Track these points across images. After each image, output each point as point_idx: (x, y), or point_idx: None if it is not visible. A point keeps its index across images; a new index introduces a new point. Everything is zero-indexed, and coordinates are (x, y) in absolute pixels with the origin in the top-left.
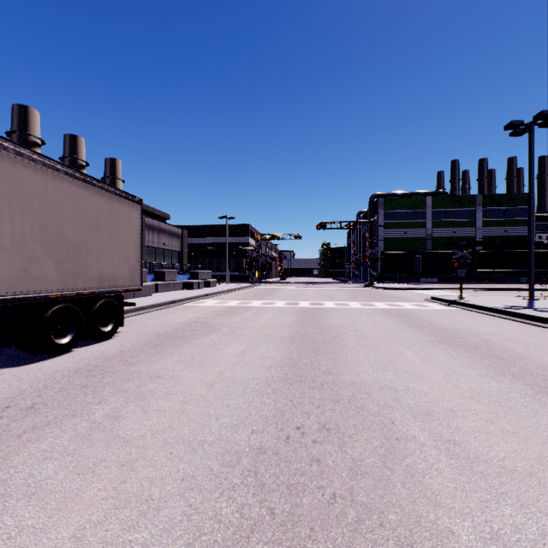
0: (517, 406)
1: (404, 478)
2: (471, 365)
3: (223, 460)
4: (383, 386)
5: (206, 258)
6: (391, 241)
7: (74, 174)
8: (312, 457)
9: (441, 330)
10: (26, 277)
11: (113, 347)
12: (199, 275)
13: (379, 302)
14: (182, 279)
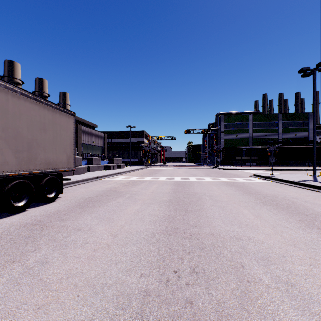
0: None
1: (259, 320)
2: (288, 220)
3: (118, 302)
4: (232, 236)
5: (119, 151)
6: (228, 140)
7: (27, 94)
8: (185, 299)
9: (263, 195)
10: None
11: (54, 207)
12: (114, 161)
13: (223, 177)
14: (104, 163)
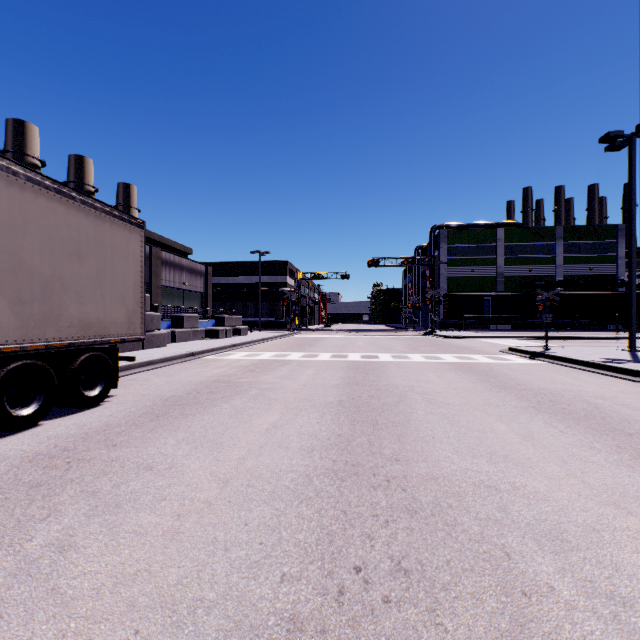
0: None
1: None
2: (592, 445)
3: None
4: (477, 483)
5: (236, 301)
6: (456, 280)
7: (41, 181)
8: None
9: (533, 391)
10: None
11: (98, 418)
12: (226, 321)
13: (446, 354)
14: (206, 326)
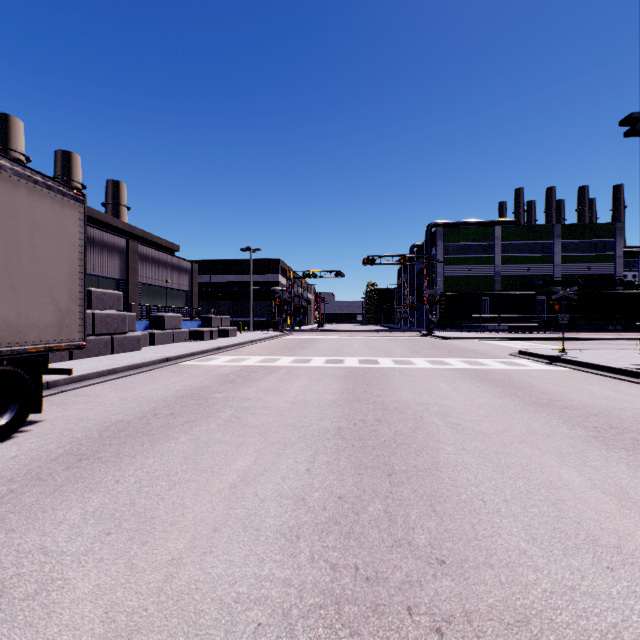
0: None
1: None
2: None
3: None
4: (611, 638)
5: (226, 300)
6: (453, 279)
7: None
8: None
9: (579, 411)
10: None
11: None
12: (212, 321)
13: (453, 359)
14: (190, 327)
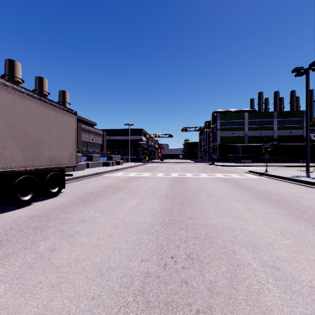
0: (312, 241)
1: (246, 296)
2: (278, 213)
3: (122, 282)
4: (225, 227)
5: (117, 148)
6: (224, 138)
7: (33, 95)
8: (182, 280)
9: (257, 190)
10: (1, 159)
11: (57, 201)
12: (112, 158)
13: (218, 174)
14: (103, 160)
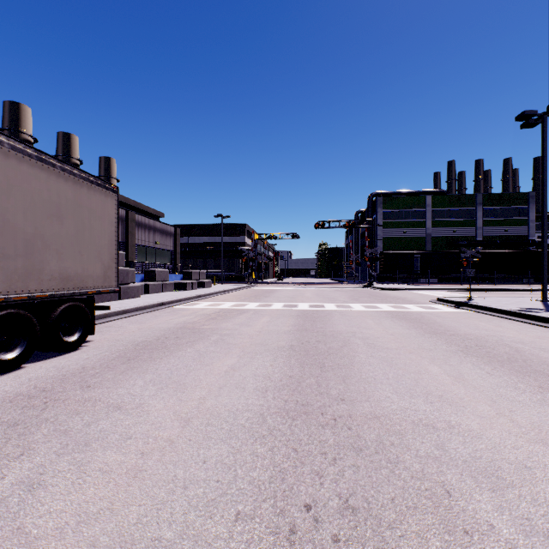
0: None
1: None
2: (517, 386)
3: None
4: (416, 422)
5: (201, 258)
6: (390, 240)
7: (24, 149)
8: None
9: (461, 337)
10: None
11: (76, 361)
12: (192, 275)
13: (383, 304)
14: (175, 279)
